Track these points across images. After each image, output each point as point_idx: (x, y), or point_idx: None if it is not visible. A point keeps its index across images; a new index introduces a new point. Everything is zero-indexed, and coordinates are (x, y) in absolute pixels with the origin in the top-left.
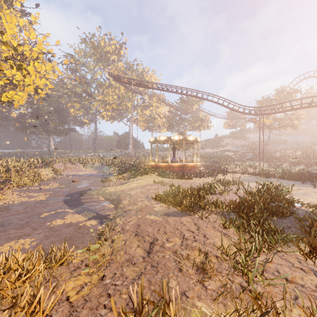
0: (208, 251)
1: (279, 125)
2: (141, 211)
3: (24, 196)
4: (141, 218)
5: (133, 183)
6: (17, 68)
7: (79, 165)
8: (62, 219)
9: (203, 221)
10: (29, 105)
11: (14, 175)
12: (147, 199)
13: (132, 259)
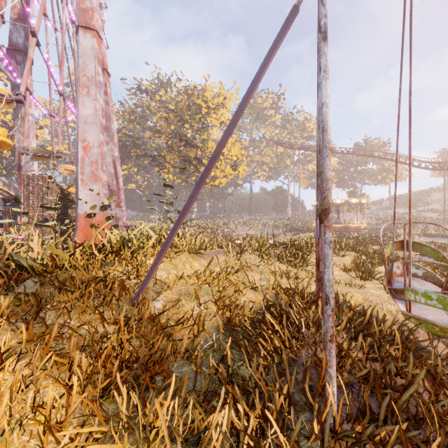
0: None
1: None
2: None
3: None
4: None
5: (300, 236)
6: (234, 170)
7: (246, 227)
8: None
9: None
10: None
11: None
12: None
13: None
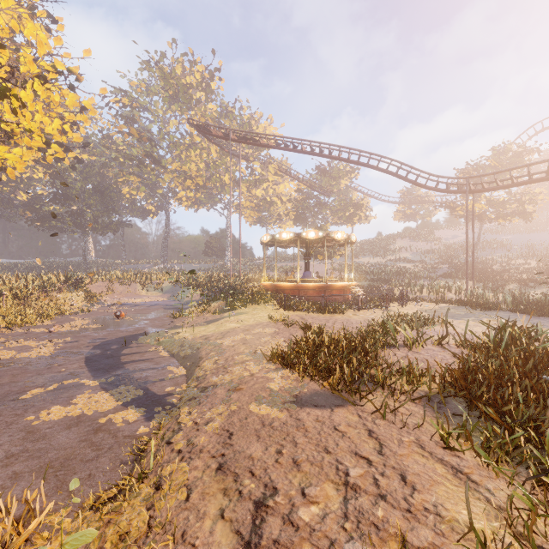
0: (428, 546)
1: (499, 213)
2: (239, 390)
3: (11, 348)
4: (237, 412)
5: (229, 320)
6: (0, 94)
7: (136, 286)
8: (66, 405)
9: (387, 423)
10: (50, 180)
11: (9, 305)
12: (254, 359)
13: None
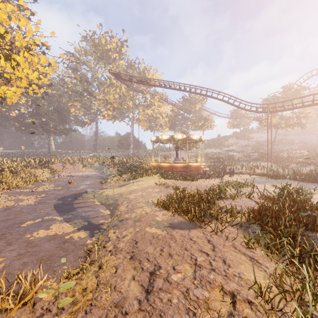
0: (234, 290)
1: (286, 124)
2: (140, 221)
3: (12, 200)
4: (139, 231)
5: (133, 184)
6: (5, 58)
7: (79, 166)
8: (46, 230)
9: (218, 237)
10: (29, 104)
11: (7, 176)
12: (147, 205)
13: (122, 304)
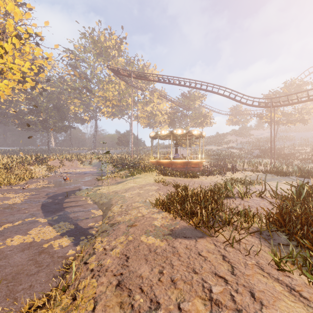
0: None
1: (288, 120)
2: (134, 226)
3: None
4: (132, 241)
5: (130, 181)
6: None
7: (77, 162)
8: (24, 235)
9: (235, 250)
10: (28, 102)
11: (1, 173)
12: (144, 205)
13: None
